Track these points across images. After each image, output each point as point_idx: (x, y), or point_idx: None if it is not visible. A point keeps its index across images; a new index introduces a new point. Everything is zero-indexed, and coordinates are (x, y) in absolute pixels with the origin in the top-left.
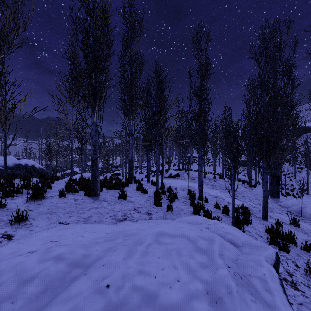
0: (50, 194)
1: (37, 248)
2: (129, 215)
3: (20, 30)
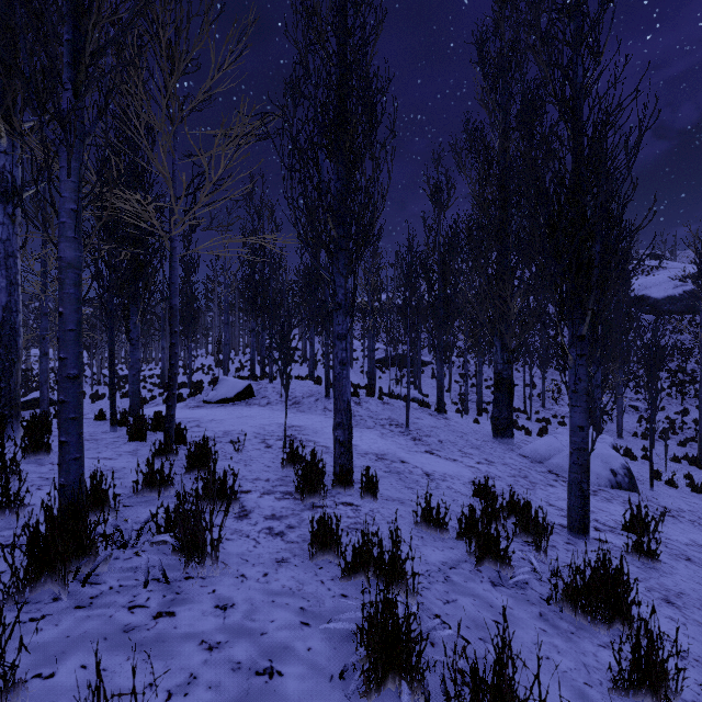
0: None
1: None
2: None
3: None
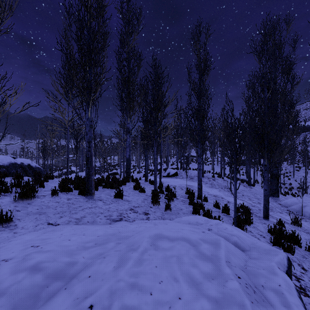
0: (42, 193)
1: (14, 254)
2: (125, 215)
3: (5, 14)
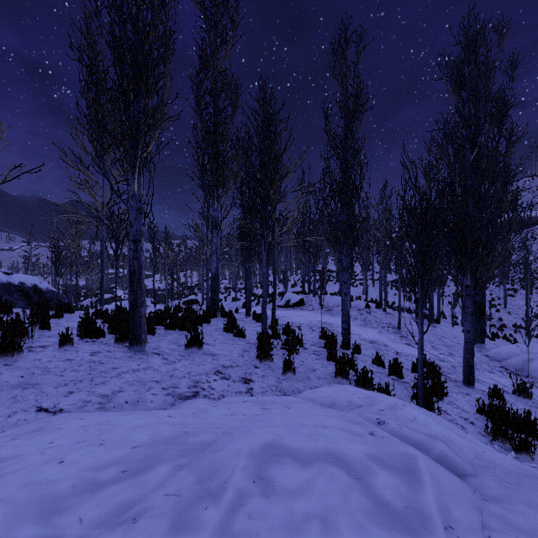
0: (43, 340)
1: None
2: (204, 385)
3: None
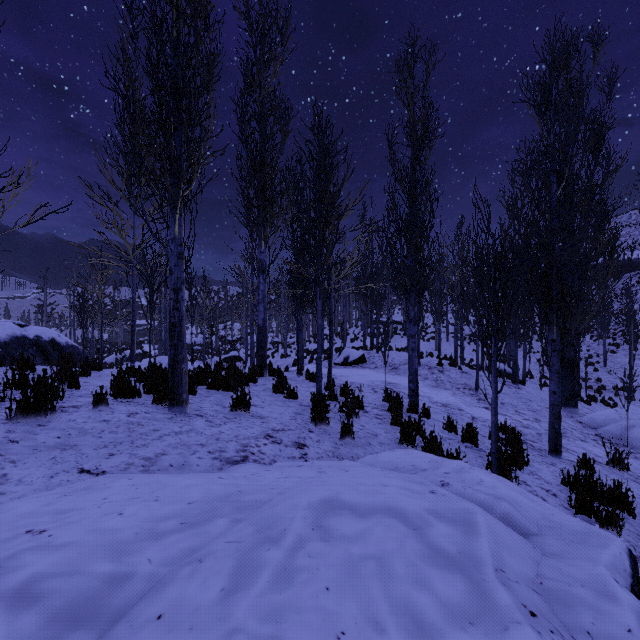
0: (74, 400)
1: None
2: (253, 449)
3: None
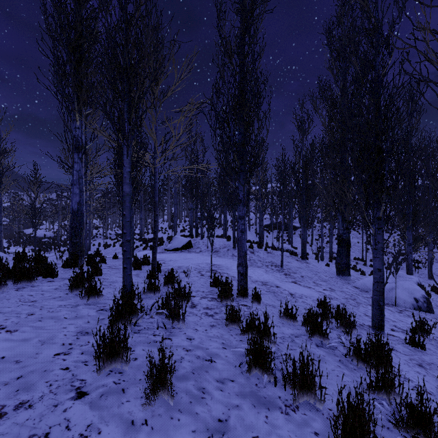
0: None
1: None
2: None
3: None
